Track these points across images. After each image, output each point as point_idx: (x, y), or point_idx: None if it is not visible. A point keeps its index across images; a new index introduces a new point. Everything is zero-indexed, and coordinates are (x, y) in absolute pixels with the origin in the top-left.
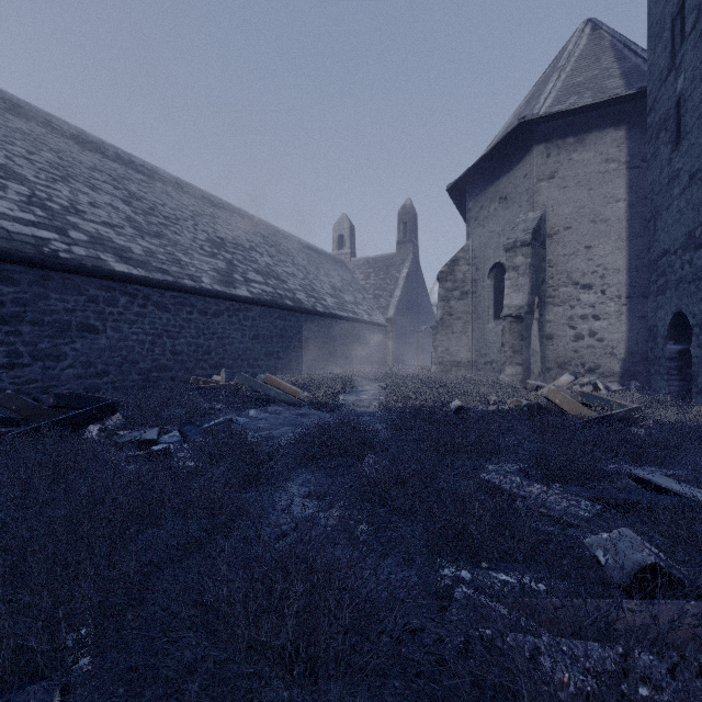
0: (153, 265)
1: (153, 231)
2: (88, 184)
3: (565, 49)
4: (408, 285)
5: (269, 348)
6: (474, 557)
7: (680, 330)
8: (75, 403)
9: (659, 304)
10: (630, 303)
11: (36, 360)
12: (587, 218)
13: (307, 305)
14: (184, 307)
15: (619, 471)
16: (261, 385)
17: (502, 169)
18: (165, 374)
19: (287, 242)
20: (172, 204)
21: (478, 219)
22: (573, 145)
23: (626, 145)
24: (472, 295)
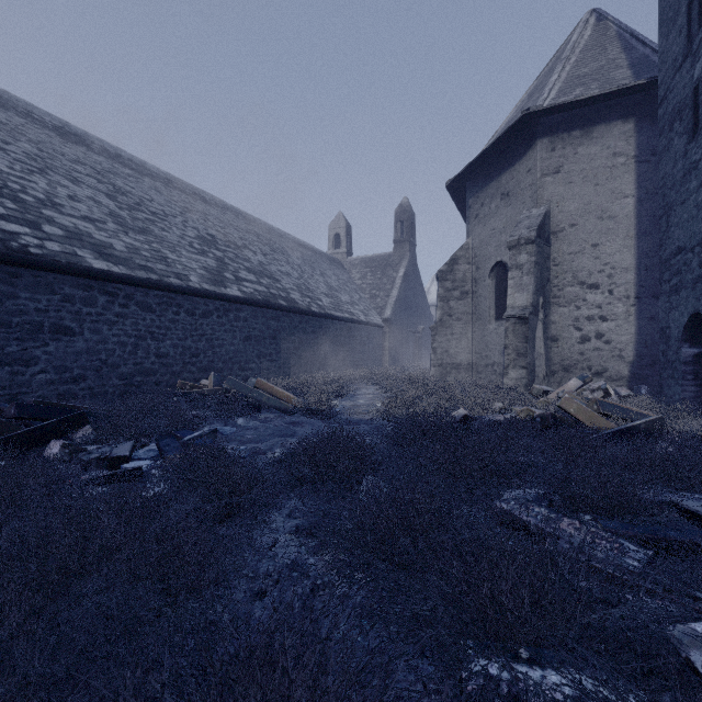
0: (135, 263)
1: (138, 227)
2: (68, 177)
3: (569, 41)
4: (405, 285)
5: (261, 350)
6: (513, 650)
7: (696, 332)
8: (40, 413)
9: (673, 304)
10: (639, 303)
11: (3, 365)
12: (594, 215)
13: (302, 305)
14: (170, 307)
15: (657, 498)
16: (251, 390)
17: (504, 164)
18: (148, 378)
19: (282, 241)
20: (161, 200)
21: (479, 217)
22: (579, 138)
23: (635, 138)
24: (472, 295)
